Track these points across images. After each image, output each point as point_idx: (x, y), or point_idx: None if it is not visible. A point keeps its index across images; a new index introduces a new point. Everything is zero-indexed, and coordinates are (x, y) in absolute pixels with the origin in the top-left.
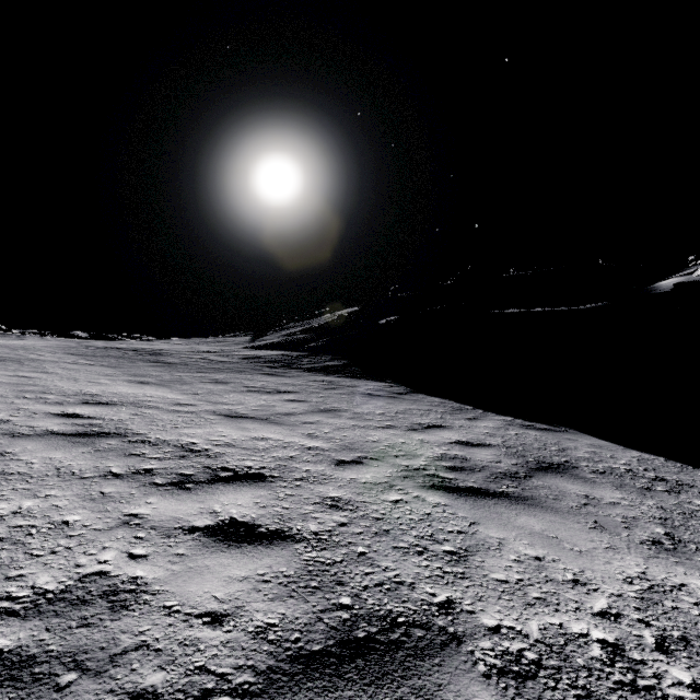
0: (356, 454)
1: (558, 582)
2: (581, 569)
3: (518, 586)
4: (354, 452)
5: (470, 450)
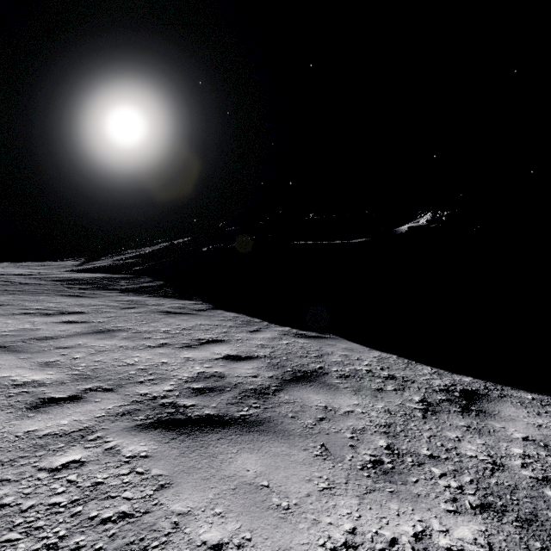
0: (86, 385)
1: None
2: None
3: None
4: (88, 382)
5: (234, 364)
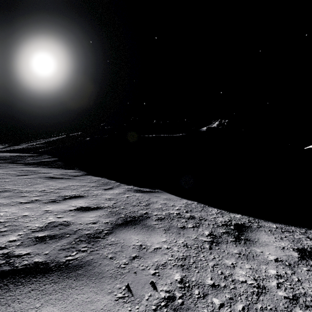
0: None
1: None
2: None
3: None
4: None
5: (82, 214)
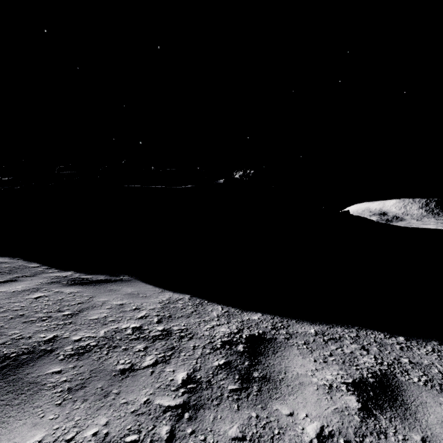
0: None
1: None
2: None
3: None
4: None
5: None
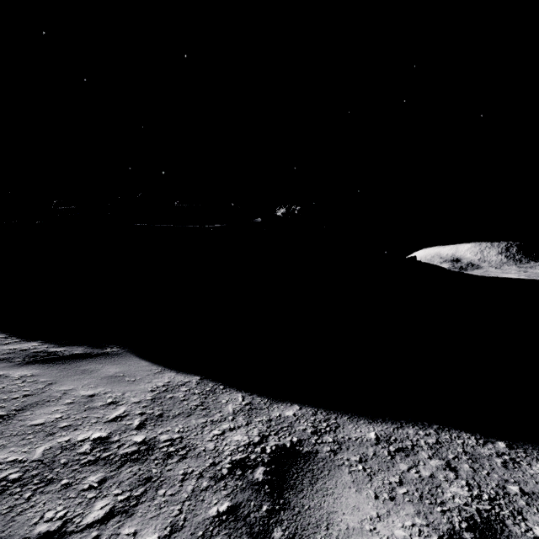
0: None
1: None
2: None
3: None
4: None
5: None
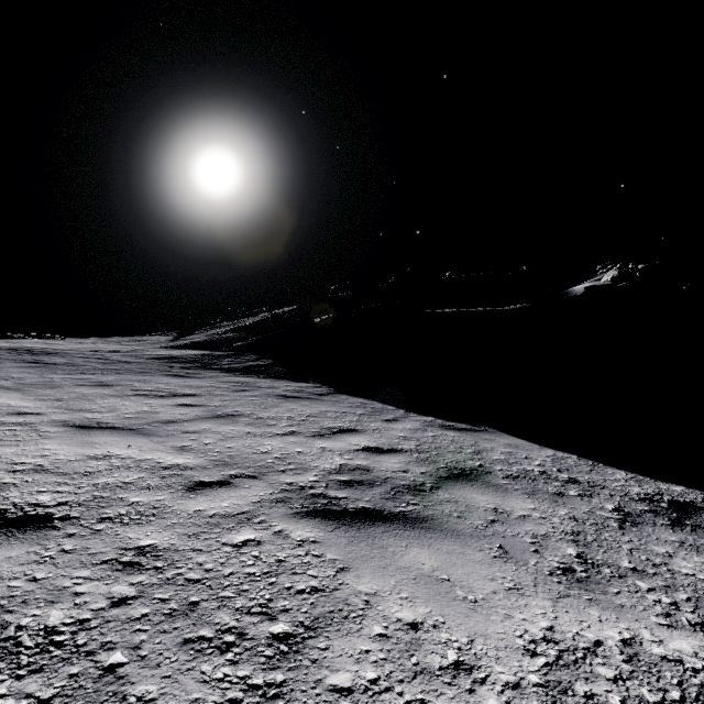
0: (229, 471)
1: (432, 673)
2: (470, 637)
3: (366, 698)
4: (229, 468)
5: (377, 457)
